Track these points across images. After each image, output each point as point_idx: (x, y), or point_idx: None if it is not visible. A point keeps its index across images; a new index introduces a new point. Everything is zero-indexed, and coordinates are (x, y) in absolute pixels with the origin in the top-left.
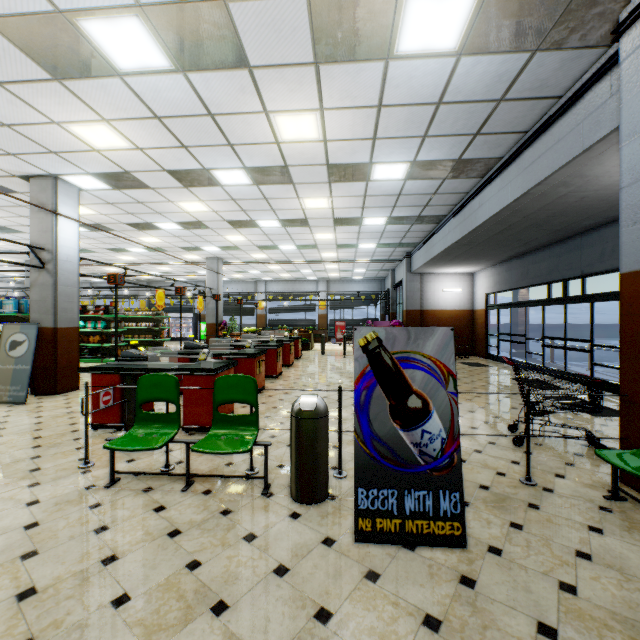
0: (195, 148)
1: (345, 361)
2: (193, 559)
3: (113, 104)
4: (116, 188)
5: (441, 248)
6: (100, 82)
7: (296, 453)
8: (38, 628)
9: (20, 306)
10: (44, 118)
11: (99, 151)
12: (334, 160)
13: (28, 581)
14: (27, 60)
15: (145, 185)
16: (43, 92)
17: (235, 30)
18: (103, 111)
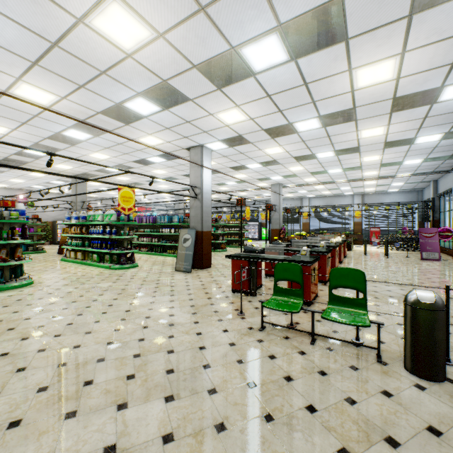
0: (287, 110)
1: (390, 261)
2: (347, 396)
3: (244, 95)
4: (231, 146)
5: None
6: (241, 83)
7: (413, 336)
8: (269, 408)
9: (179, 219)
10: (206, 113)
11: (228, 126)
12: (401, 93)
13: (248, 377)
14: (208, 82)
15: (247, 141)
16: (210, 98)
17: (343, 15)
18: (238, 101)
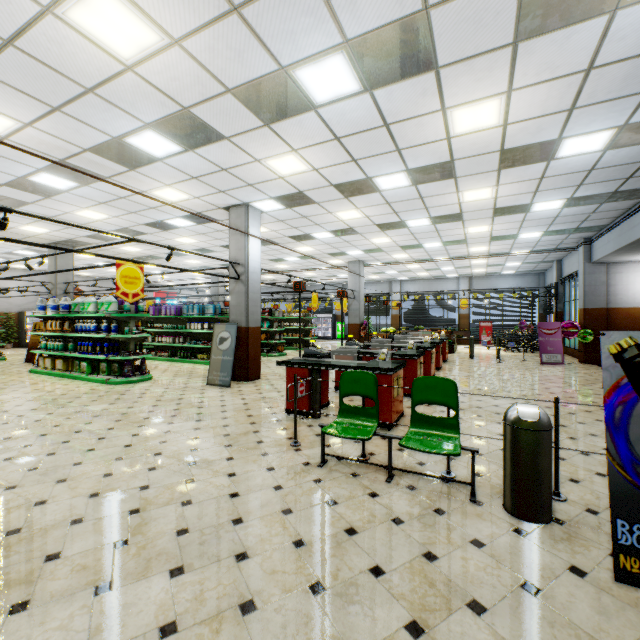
0: (363, 160)
1: (502, 367)
2: (427, 550)
3: (303, 135)
4: (288, 207)
5: None
6: (298, 119)
7: (513, 465)
8: (320, 574)
9: (216, 310)
10: (250, 158)
11: (283, 178)
12: (511, 144)
13: (295, 533)
14: (250, 115)
15: (312, 201)
16: (254, 138)
17: (430, 36)
18: (294, 143)
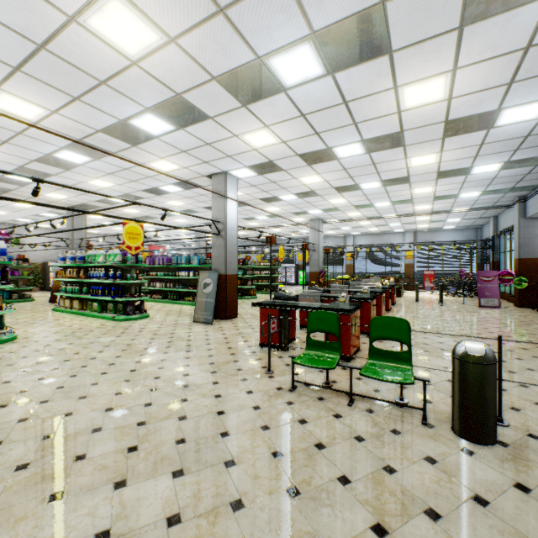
0: (324, 133)
1: (444, 309)
2: (386, 464)
3: (274, 113)
4: (260, 174)
5: None
6: (270, 100)
7: (462, 393)
8: (296, 481)
9: (200, 260)
10: (230, 134)
11: (256, 149)
12: (454, 115)
13: (273, 445)
14: (230, 98)
15: (280, 169)
16: (234, 117)
17: (386, 24)
18: (267, 120)
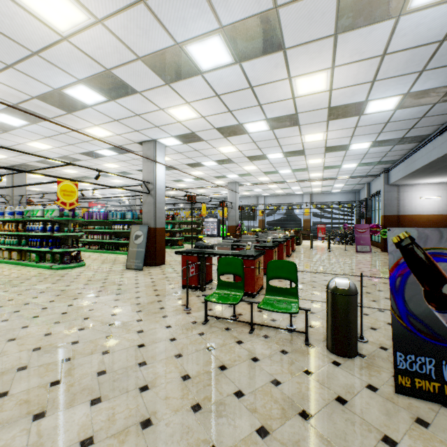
0: (236, 111)
1: (331, 254)
2: (274, 378)
3: (194, 92)
4: (185, 143)
5: (424, 162)
6: (189, 80)
7: (333, 318)
8: (199, 398)
9: (133, 215)
10: (156, 107)
11: (180, 122)
12: (335, 103)
13: (183, 370)
14: (155, 76)
15: (201, 139)
16: (159, 93)
17: (279, 26)
18: (187, 97)
